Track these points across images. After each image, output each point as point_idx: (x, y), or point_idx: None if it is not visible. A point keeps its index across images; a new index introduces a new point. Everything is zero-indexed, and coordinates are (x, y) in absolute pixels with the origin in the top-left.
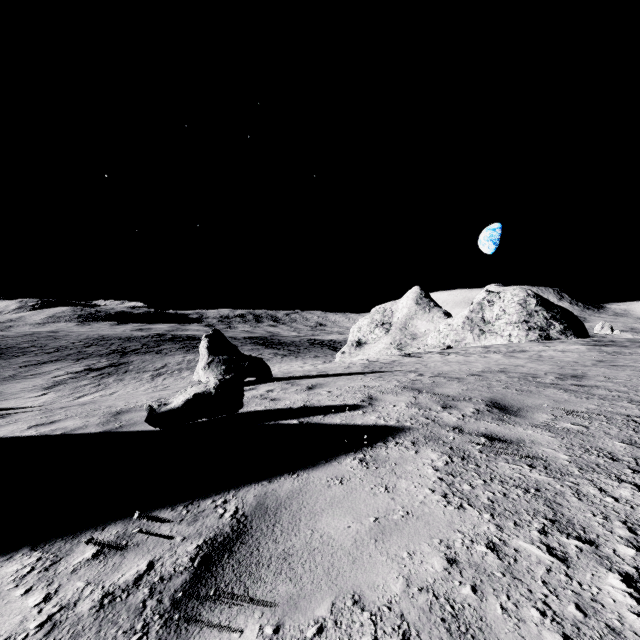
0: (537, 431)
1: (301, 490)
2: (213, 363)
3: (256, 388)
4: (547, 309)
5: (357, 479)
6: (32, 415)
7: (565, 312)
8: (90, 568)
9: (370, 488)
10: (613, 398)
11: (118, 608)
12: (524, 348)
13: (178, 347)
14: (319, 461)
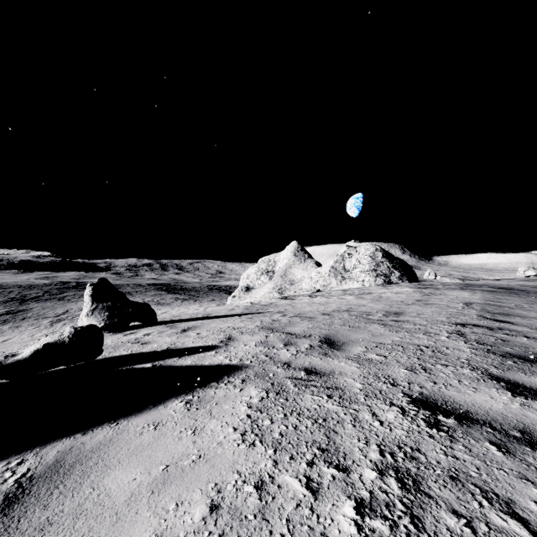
0: (348, 363)
1: (110, 441)
2: (96, 310)
3: (136, 332)
4: (390, 260)
5: (172, 423)
6: None
7: (402, 263)
8: None
9: (179, 432)
10: (415, 331)
11: None
12: (371, 291)
13: (82, 294)
14: (147, 406)
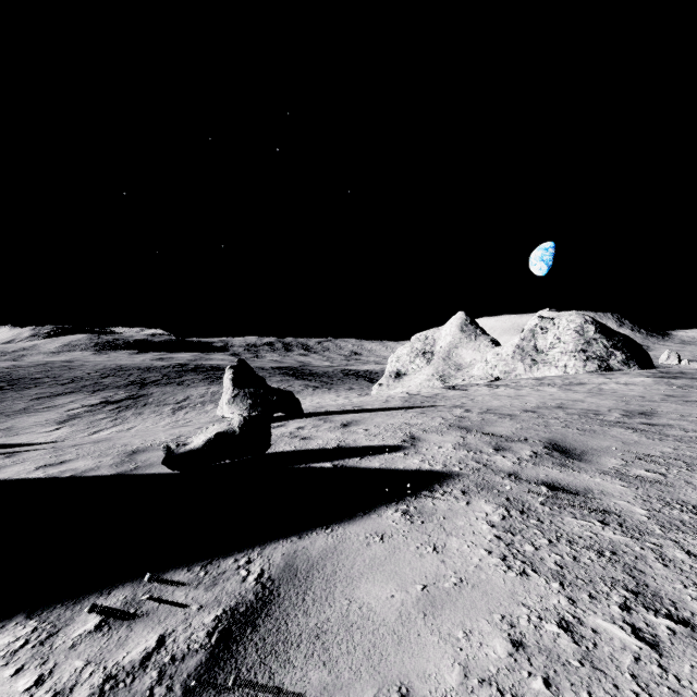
0: (606, 479)
1: (336, 548)
2: (238, 397)
3: (285, 425)
4: (607, 337)
5: (400, 536)
6: (41, 454)
7: (627, 340)
8: (91, 643)
9: (416, 547)
10: (690, 440)
11: (121, 696)
12: (582, 380)
13: (201, 378)
14: (356, 513)
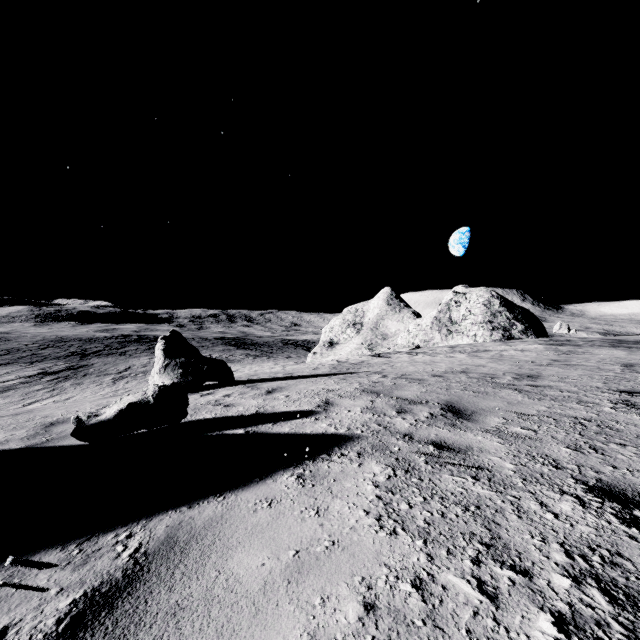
0: (487, 437)
1: (222, 517)
2: (169, 366)
3: (214, 393)
4: (510, 310)
5: (288, 500)
6: None
7: (526, 313)
8: None
9: (300, 512)
10: (563, 399)
11: None
12: (487, 348)
13: (144, 348)
14: (253, 479)
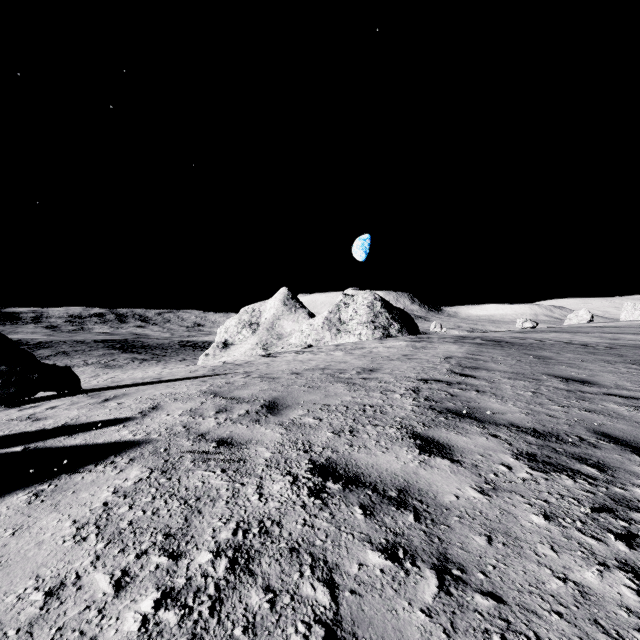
0: (275, 429)
1: None
2: None
3: (40, 405)
4: (389, 311)
5: None
6: None
7: (402, 314)
8: None
9: None
10: (375, 389)
11: None
12: (364, 345)
13: None
14: None
